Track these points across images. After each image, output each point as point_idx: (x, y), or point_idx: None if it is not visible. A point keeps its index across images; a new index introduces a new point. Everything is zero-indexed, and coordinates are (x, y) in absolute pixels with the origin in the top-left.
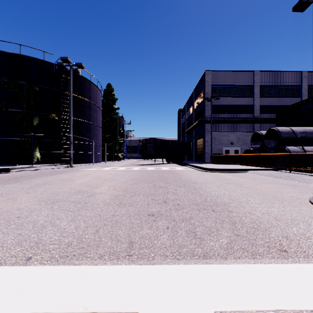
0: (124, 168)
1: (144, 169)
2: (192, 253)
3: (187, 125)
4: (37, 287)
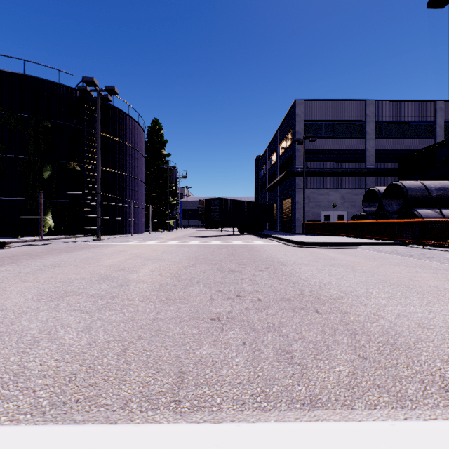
0: (177, 241)
1: (206, 244)
2: (290, 396)
3: (268, 179)
4: None
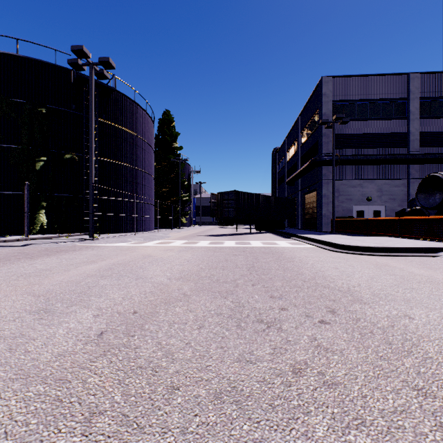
0: (182, 242)
1: (217, 246)
2: None
3: (287, 172)
4: None
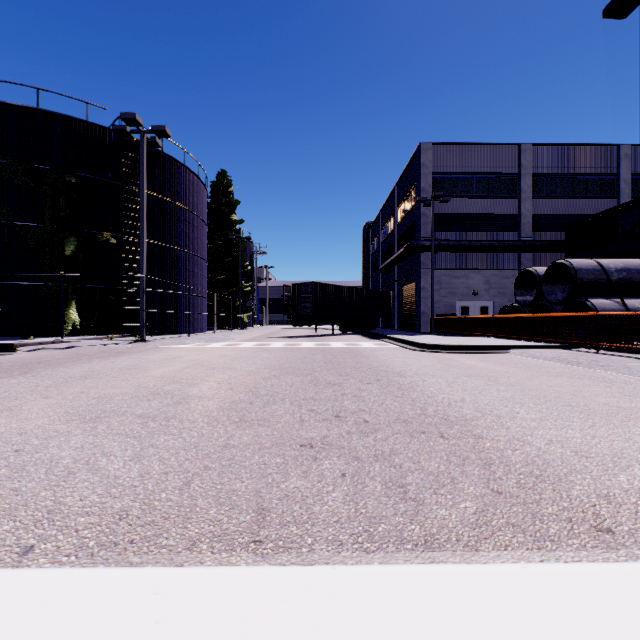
0: (253, 344)
1: (294, 347)
2: (400, 536)
3: (382, 256)
4: (38, 625)
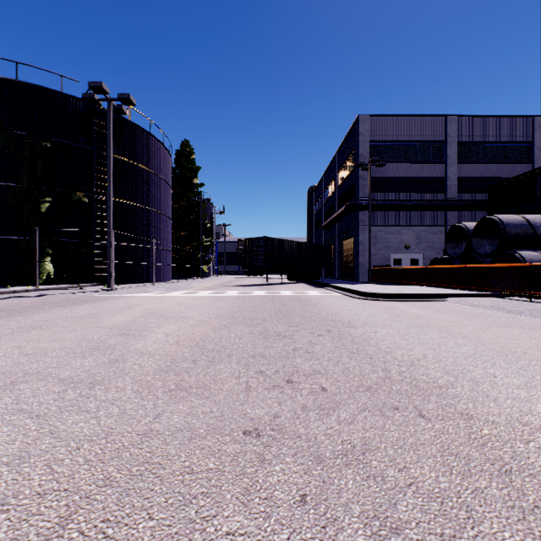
0: (209, 292)
1: (247, 295)
2: None
3: (324, 215)
4: None
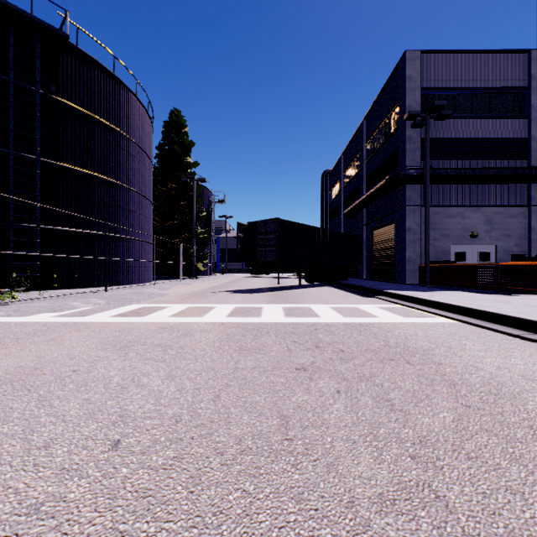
0: (177, 310)
1: (248, 323)
2: None
3: (344, 201)
4: None
